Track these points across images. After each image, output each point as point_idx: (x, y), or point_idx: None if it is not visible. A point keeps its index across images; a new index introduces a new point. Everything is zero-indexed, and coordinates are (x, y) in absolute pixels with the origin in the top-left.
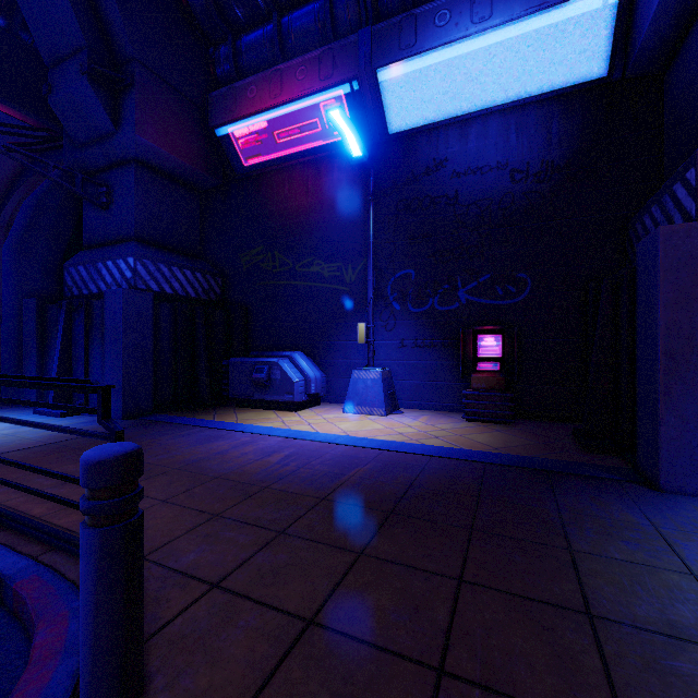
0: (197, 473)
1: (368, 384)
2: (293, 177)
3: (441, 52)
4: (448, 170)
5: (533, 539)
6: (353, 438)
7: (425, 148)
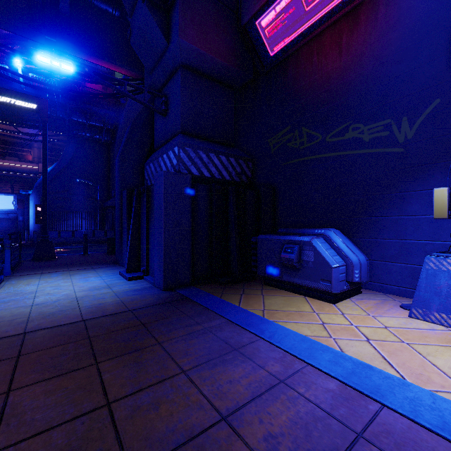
0: None
1: None
2: (323, 43)
3: None
4: None
5: None
6: None
7: None
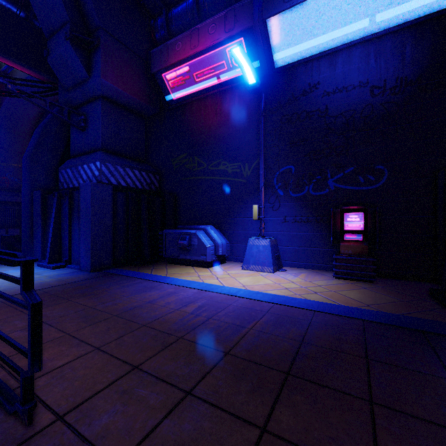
0: (130, 321)
1: (260, 249)
2: (207, 104)
3: (315, 1)
4: (320, 91)
5: (443, 421)
6: (250, 292)
7: (302, 76)
